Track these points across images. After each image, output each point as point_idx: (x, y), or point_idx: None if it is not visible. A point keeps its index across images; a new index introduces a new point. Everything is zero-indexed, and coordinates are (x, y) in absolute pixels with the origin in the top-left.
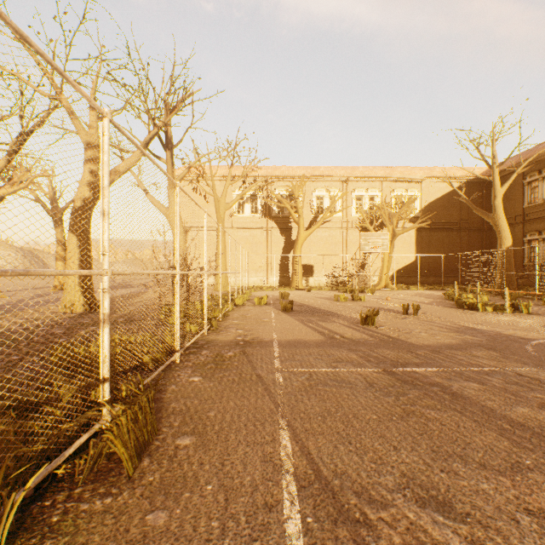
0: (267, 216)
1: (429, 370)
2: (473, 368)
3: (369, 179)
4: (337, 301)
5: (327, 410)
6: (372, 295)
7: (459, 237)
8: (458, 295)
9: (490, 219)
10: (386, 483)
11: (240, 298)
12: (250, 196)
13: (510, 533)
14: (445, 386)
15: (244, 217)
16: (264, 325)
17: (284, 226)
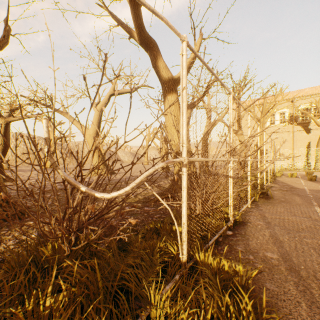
0: (293, 124)
1: None
2: None
3: None
4: None
5: None
6: None
7: None
8: None
9: None
10: None
11: (278, 173)
12: (279, 113)
13: None
14: None
15: (274, 126)
16: (297, 184)
17: (307, 129)
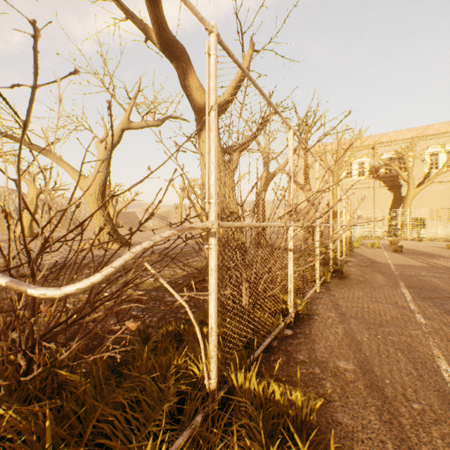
0: (374, 178)
1: None
2: None
3: None
4: (449, 249)
5: (422, 281)
6: None
7: None
8: None
9: None
10: (442, 293)
11: (356, 242)
12: (357, 162)
13: None
14: None
15: (352, 180)
16: (380, 257)
17: (392, 185)
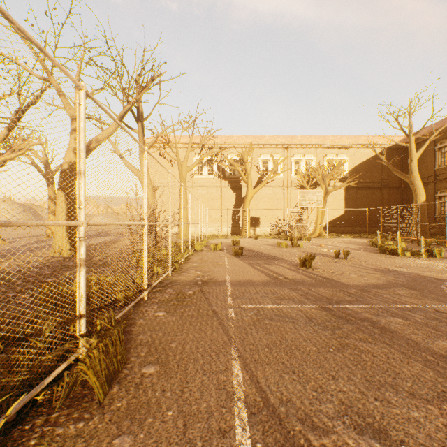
0: (221, 177)
1: (360, 307)
2: (397, 305)
3: (305, 146)
4: (279, 247)
5: (273, 342)
6: (308, 242)
7: (381, 194)
8: (381, 243)
9: (407, 179)
10: (326, 410)
11: (199, 245)
12: (207, 160)
13: None
14: (374, 321)
15: (203, 178)
16: (219, 267)
17: (236, 185)
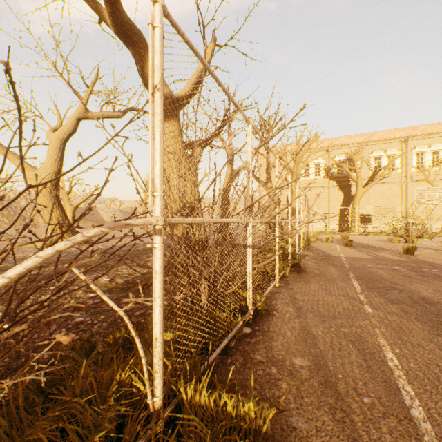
0: (328, 177)
1: (433, 270)
2: None
3: (431, 135)
4: (390, 242)
5: (369, 273)
6: (429, 240)
7: None
8: None
9: None
10: (386, 283)
11: (313, 237)
12: (314, 163)
13: (422, 290)
14: (437, 274)
15: (309, 180)
16: (333, 251)
17: (343, 184)
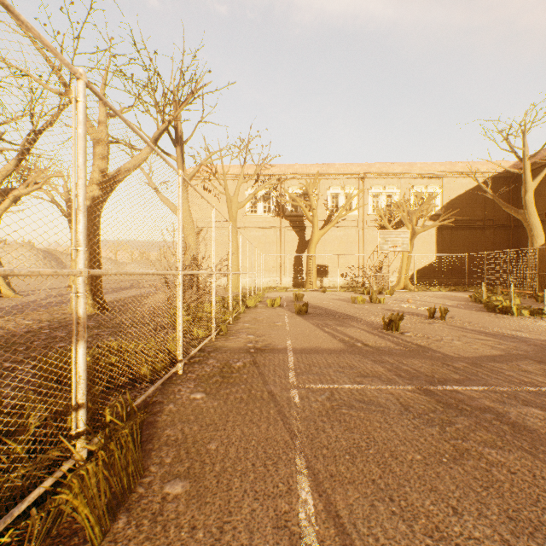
0: (281, 215)
1: (474, 390)
2: (528, 387)
3: (386, 175)
4: (354, 303)
5: (356, 444)
6: (391, 296)
7: (483, 235)
8: (487, 298)
9: (520, 215)
10: None
11: (252, 300)
12: (263, 195)
13: None
14: (500, 412)
15: (257, 216)
16: (277, 330)
17: (298, 226)
